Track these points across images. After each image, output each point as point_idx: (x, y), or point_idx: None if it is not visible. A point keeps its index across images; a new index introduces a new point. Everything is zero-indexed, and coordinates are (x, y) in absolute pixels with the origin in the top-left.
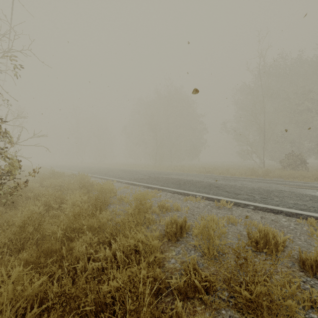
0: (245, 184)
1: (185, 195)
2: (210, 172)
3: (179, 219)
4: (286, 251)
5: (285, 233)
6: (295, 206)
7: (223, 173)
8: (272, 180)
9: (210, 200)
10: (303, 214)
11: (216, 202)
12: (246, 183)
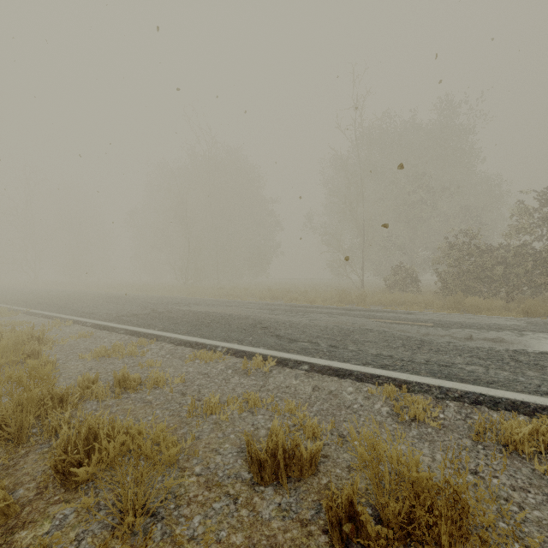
0: (318, 319)
1: (197, 347)
2: (278, 297)
3: (99, 425)
4: (322, 471)
5: (340, 422)
6: (376, 360)
7: (298, 299)
8: (365, 309)
9: (239, 357)
10: (382, 377)
11: (243, 362)
12: (320, 317)
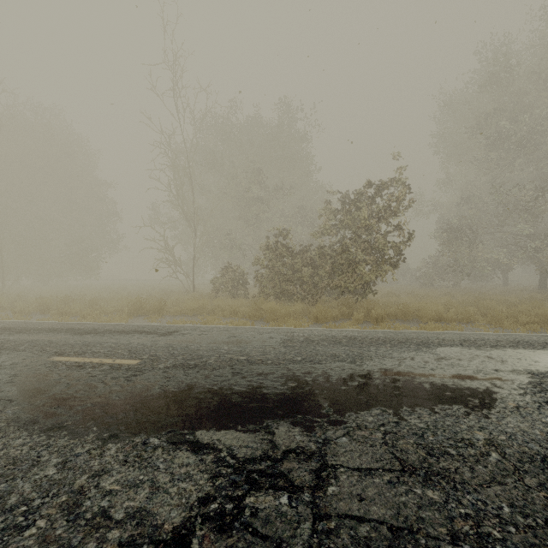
0: None
1: None
2: (49, 309)
3: None
4: None
5: None
6: None
7: (74, 312)
8: (121, 329)
9: None
10: None
11: None
12: None
